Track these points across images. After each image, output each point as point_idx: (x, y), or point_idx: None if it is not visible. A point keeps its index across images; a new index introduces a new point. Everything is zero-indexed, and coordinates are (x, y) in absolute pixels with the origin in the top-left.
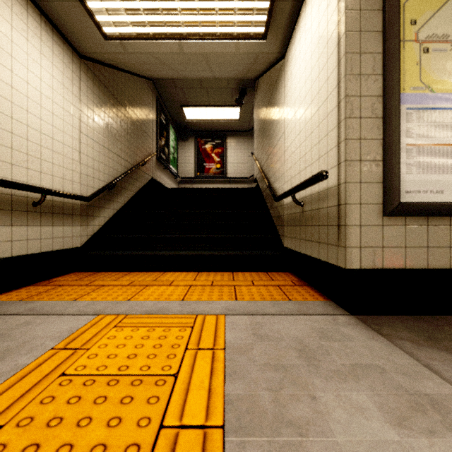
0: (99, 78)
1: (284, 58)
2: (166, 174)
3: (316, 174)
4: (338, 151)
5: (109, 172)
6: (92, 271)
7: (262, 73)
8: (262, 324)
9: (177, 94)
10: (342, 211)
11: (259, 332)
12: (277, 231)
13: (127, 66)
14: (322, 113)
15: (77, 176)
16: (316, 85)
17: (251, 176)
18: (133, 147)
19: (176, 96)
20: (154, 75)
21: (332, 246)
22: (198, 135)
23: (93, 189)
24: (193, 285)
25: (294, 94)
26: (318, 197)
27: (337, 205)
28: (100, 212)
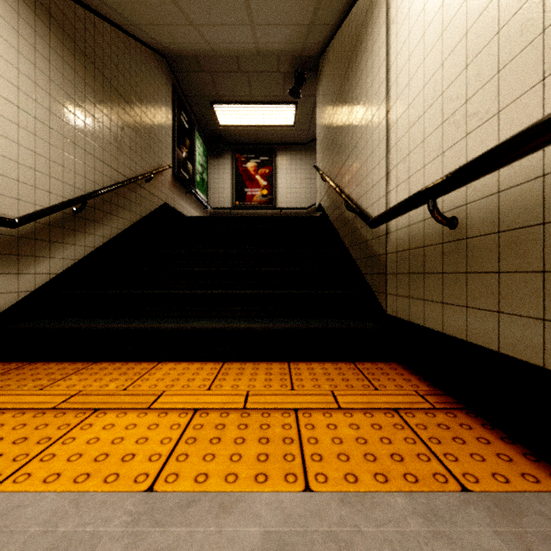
0: (52, 13)
1: None
2: (189, 200)
3: None
4: None
5: (76, 183)
6: (21, 360)
7: (332, 33)
8: None
9: (204, 83)
10: None
11: None
12: (367, 283)
13: (110, 7)
14: None
15: None
16: None
17: (311, 207)
18: (129, 150)
19: (203, 86)
20: (164, 41)
21: None
22: (237, 150)
23: (35, 208)
24: (202, 409)
25: None
26: (538, 190)
27: None
28: (54, 249)
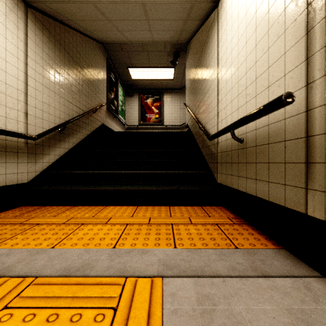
0: (50, 30)
1: (217, 7)
2: (115, 121)
3: (275, 98)
4: (308, 66)
5: (60, 116)
6: (38, 205)
7: (193, 34)
8: (214, 300)
9: (124, 57)
10: (317, 143)
11: (214, 324)
12: (209, 167)
13: (77, 24)
14: (275, 32)
15: (23, 116)
16: (264, 5)
17: (183, 124)
18: (85, 96)
19: (123, 58)
20: (103, 37)
21: (296, 188)
22: (141, 92)
23: (42, 129)
24: (130, 223)
25: (231, 33)
26: (267, 130)
27: (307, 137)
28: (50, 150)
